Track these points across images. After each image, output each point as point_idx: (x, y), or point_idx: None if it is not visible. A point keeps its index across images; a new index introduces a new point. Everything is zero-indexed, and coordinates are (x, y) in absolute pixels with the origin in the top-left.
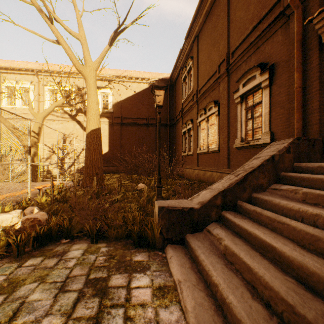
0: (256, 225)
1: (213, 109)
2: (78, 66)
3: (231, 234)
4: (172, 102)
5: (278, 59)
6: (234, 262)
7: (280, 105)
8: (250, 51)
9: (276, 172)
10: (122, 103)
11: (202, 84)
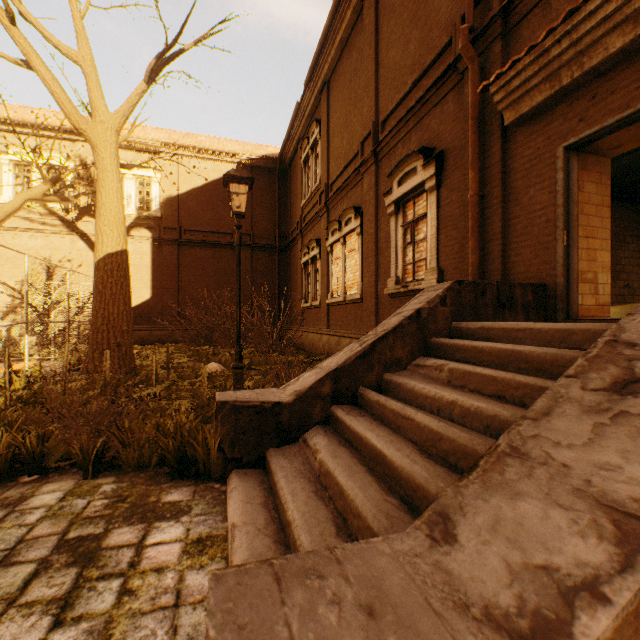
0: (376, 424)
1: (353, 222)
2: (77, 119)
3: (337, 442)
4: (285, 203)
5: (450, 144)
6: (328, 487)
7: (452, 223)
8: (410, 123)
9: (424, 337)
10: (181, 200)
11: (336, 174)
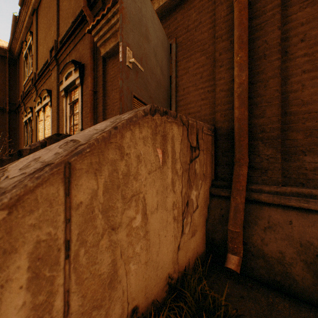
0: None
1: (47, 98)
2: None
3: None
4: (15, 81)
5: (87, 62)
6: None
7: (87, 105)
8: (71, 46)
9: None
10: None
11: (40, 67)
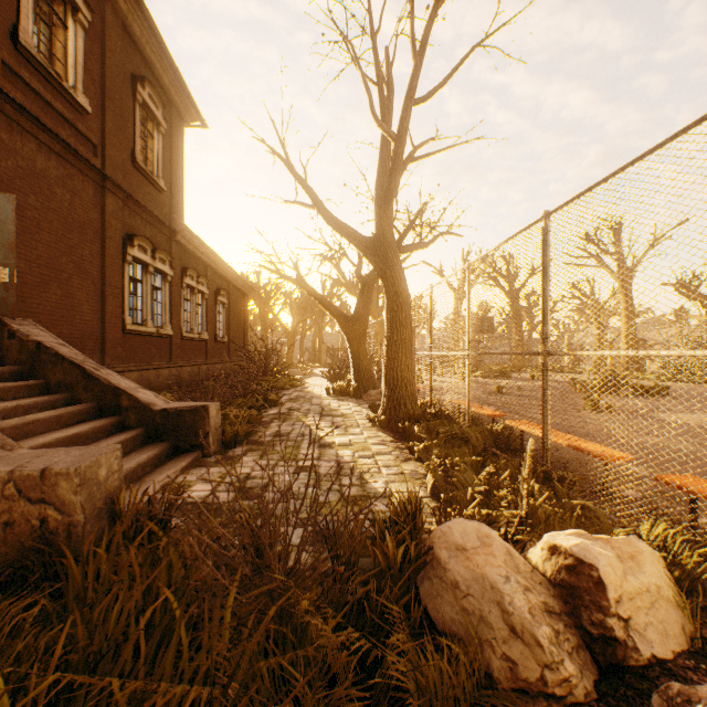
0: (21, 441)
1: None
2: None
3: None
4: None
5: None
6: None
7: None
8: None
9: None
10: None
11: None
